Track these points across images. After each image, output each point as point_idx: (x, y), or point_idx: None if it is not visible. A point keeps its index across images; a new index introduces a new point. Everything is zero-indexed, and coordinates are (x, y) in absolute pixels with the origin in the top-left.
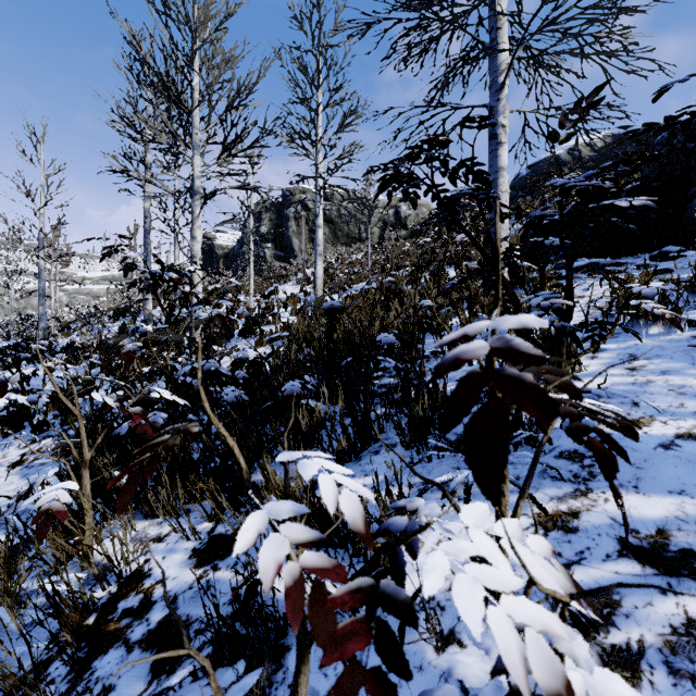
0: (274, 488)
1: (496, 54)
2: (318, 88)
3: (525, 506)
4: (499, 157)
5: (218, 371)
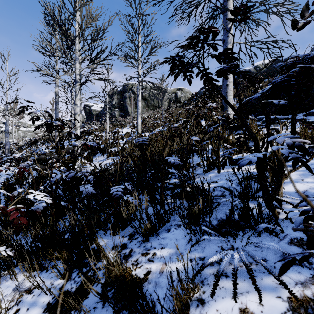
0: (104, 257)
1: (226, 14)
2: (138, 34)
3: (277, 288)
4: None
5: (77, 177)
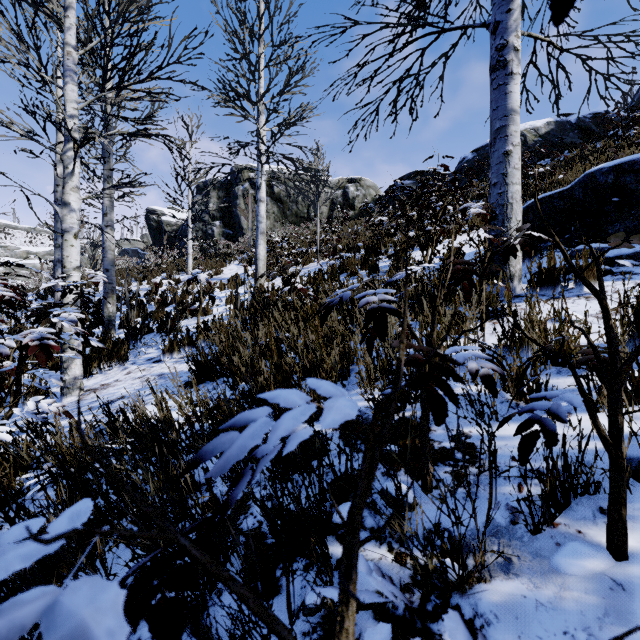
0: None
1: None
2: (258, 38)
3: None
4: (510, 94)
5: None
